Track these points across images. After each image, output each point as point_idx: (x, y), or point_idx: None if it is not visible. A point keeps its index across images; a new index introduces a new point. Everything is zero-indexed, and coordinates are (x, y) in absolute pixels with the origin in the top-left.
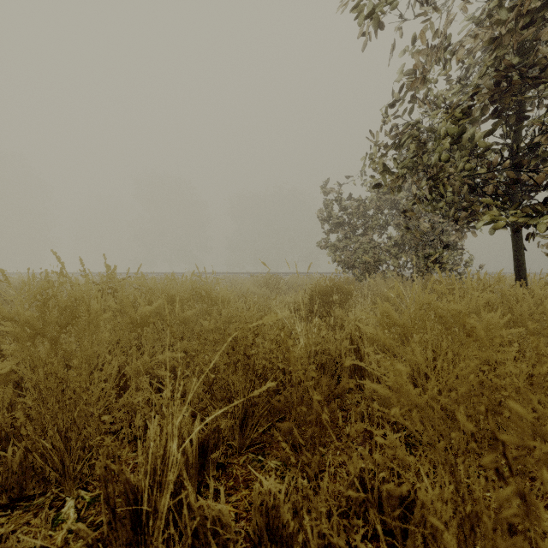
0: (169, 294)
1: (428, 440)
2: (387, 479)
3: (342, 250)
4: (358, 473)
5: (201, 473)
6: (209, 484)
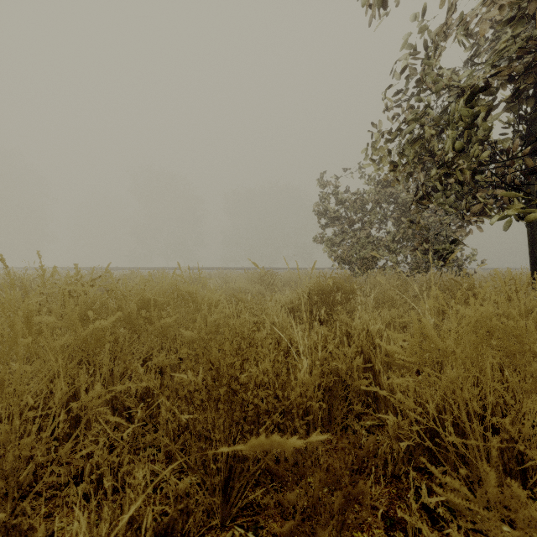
0: (144, 298)
1: None
2: None
3: (338, 245)
4: None
5: None
6: None
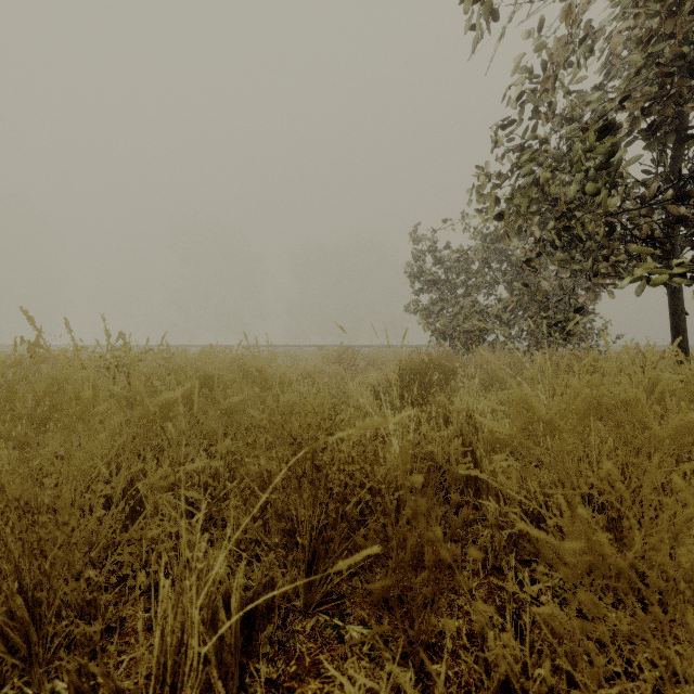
0: (206, 374)
1: (632, 628)
2: (556, 689)
3: (436, 316)
4: (504, 675)
5: (247, 651)
6: (258, 669)
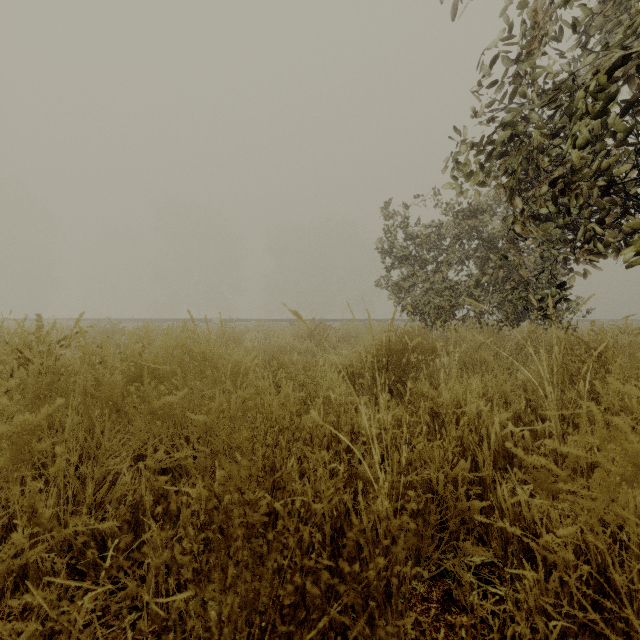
0: (137, 365)
1: None
2: None
3: (406, 291)
4: None
5: None
6: None
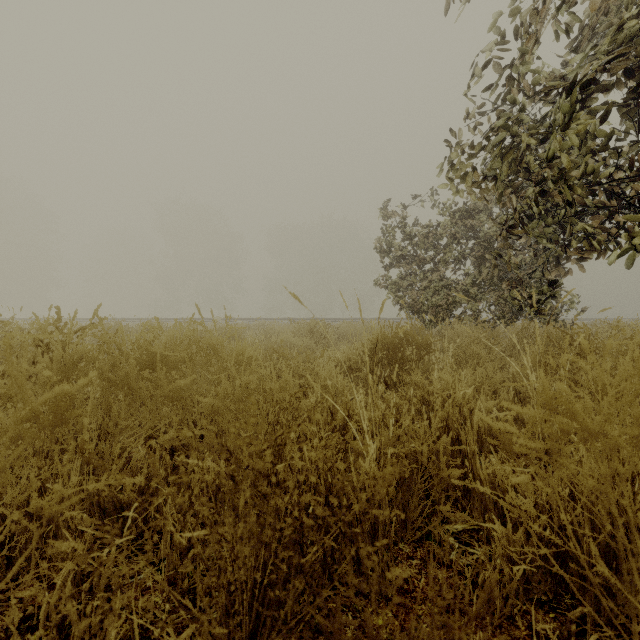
0: (149, 353)
1: None
2: None
3: (405, 290)
4: None
5: None
6: None
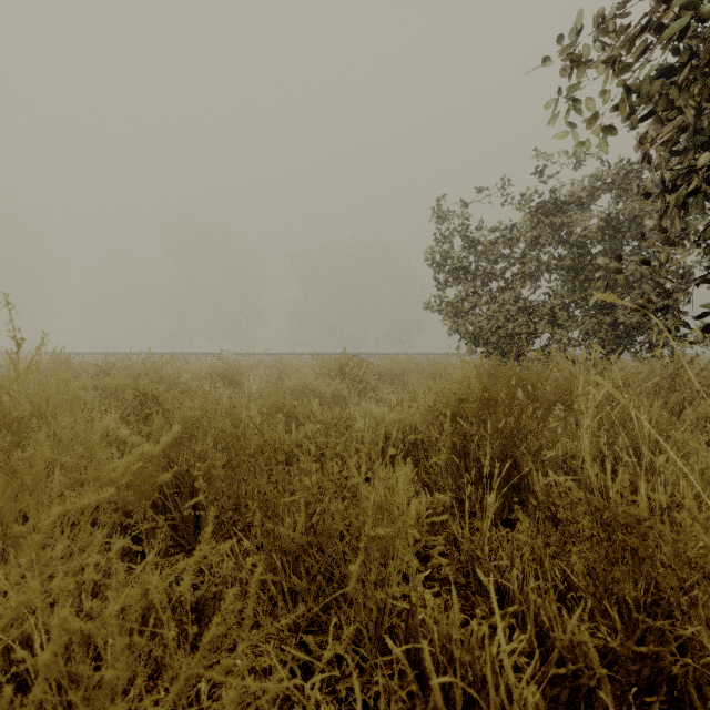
0: None
1: None
2: None
3: (465, 315)
4: None
5: None
6: None
